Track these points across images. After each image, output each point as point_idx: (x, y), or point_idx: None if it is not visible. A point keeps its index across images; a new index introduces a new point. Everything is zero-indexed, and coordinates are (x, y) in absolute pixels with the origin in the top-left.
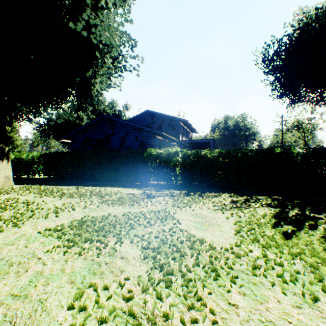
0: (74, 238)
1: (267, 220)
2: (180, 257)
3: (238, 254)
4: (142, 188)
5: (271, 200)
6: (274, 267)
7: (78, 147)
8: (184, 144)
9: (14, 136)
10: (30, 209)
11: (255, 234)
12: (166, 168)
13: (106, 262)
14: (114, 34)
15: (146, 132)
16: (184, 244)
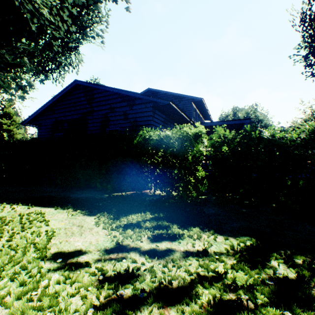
0: None
1: None
2: None
3: None
4: (122, 218)
5: None
6: None
7: (46, 135)
8: None
9: (14, 129)
10: None
11: None
12: (177, 169)
13: None
14: None
15: (141, 104)
16: None
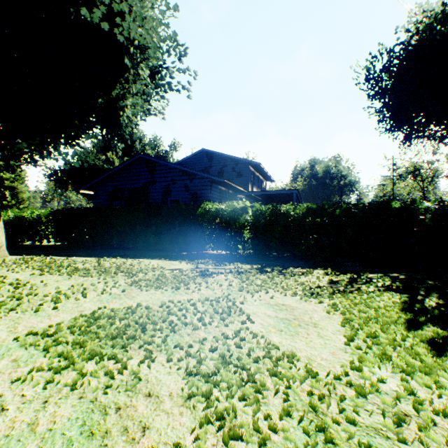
0: (71, 351)
1: (394, 317)
2: (254, 396)
3: (361, 390)
4: (195, 261)
5: (390, 280)
6: (434, 419)
7: (104, 202)
8: (255, 197)
9: (19, 186)
10: (16, 295)
11: (382, 344)
12: (229, 232)
13: (118, 405)
14: (152, 32)
15: (200, 179)
16: (261, 365)
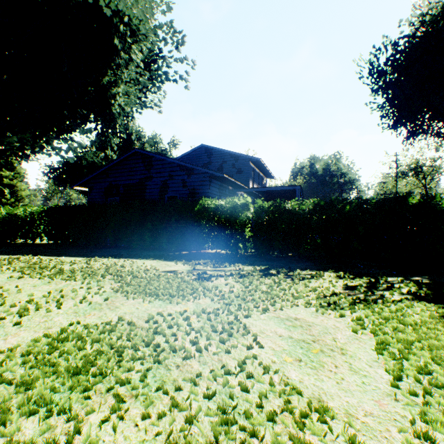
0: (11, 397)
1: (440, 338)
2: None
3: None
4: (192, 261)
5: (414, 286)
6: None
7: (99, 199)
8: (255, 194)
9: (18, 184)
10: None
11: None
12: (229, 230)
13: None
14: (145, 10)
15: (199, 174)
16: (279, 426)
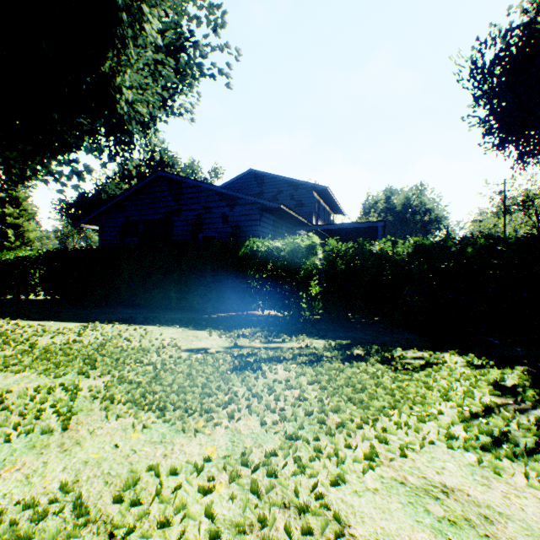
0: None
1: None
2: None
3: None
4: (233, 331)
5: None
6: None
7: (112, 240)
8: (321, 233)
9: (24, 224)
10: None
11: None
12: (288, 283)
13: None
14: None
15: (245, 205)
16: None
